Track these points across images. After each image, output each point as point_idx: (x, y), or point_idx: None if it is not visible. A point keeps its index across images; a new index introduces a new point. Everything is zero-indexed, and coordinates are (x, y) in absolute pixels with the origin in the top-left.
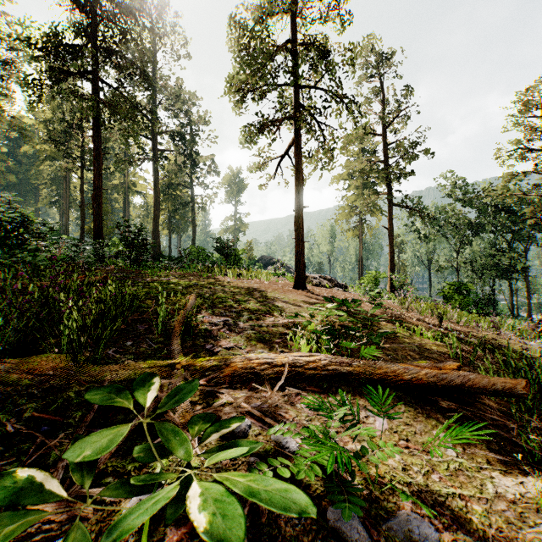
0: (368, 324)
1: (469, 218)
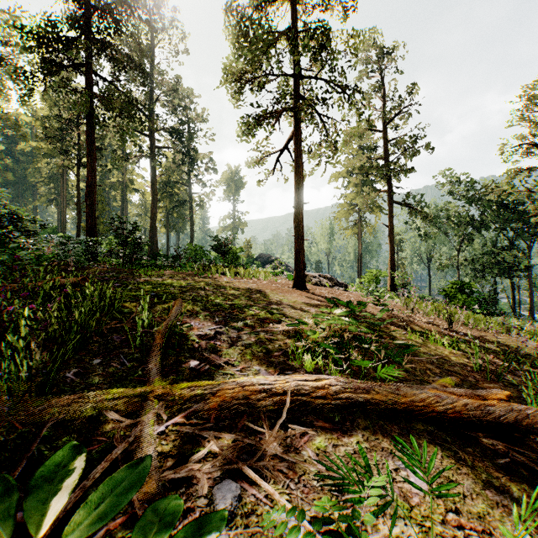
0: (376, 330)
1: (470, 216)
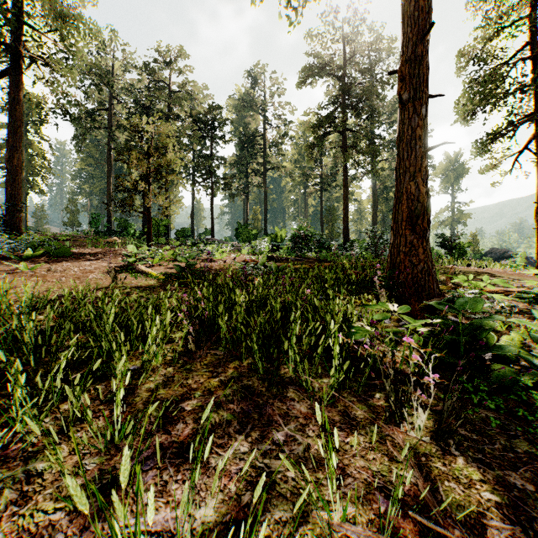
0: None
1: None
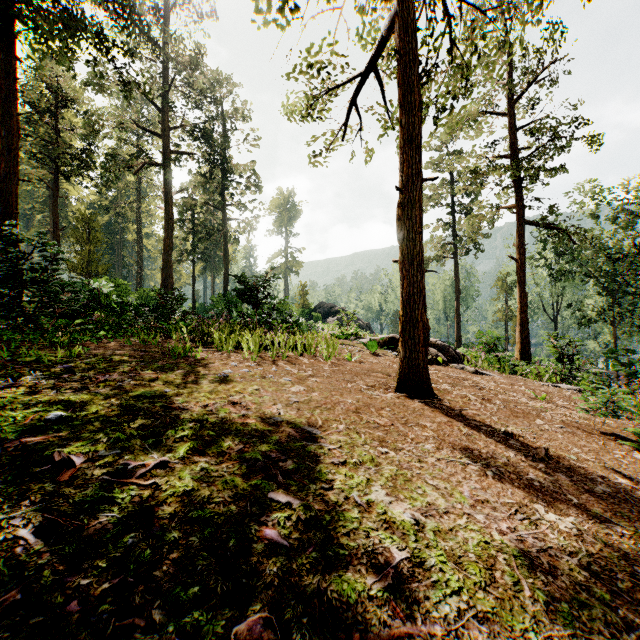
0: None
1: (631, 246)
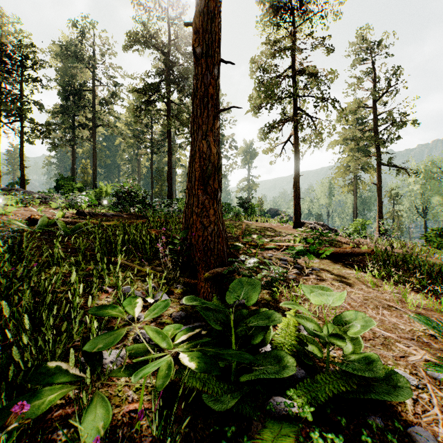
0: (334, 244)
1: None
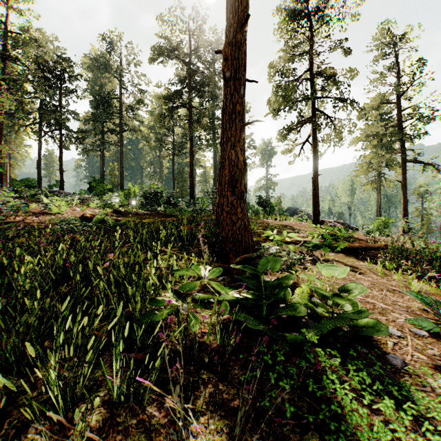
0: (352, 241)
1: None
